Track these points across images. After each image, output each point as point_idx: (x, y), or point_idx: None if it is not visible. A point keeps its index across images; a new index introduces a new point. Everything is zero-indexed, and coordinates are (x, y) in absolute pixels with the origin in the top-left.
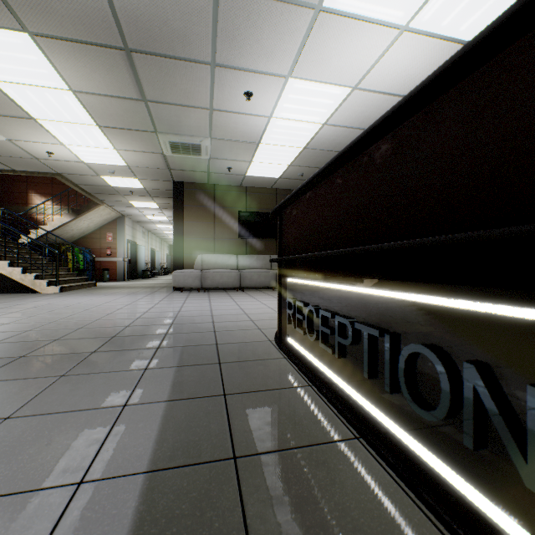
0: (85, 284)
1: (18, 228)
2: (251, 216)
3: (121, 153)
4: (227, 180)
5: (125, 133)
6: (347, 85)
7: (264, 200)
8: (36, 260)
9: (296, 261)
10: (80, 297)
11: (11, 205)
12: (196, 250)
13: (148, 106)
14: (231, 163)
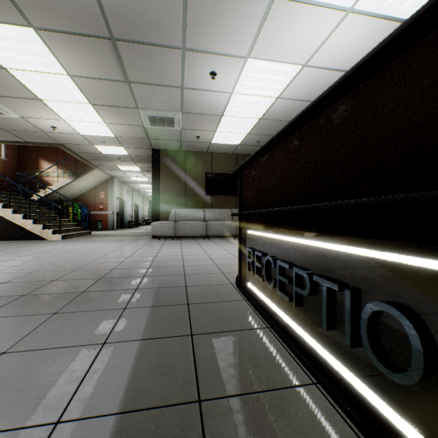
0: (82, 233)
1: (31, 188)
2: (215, 176)
3: (110, 126)
4: (196, 147)
5: (113, 109)
6: (298, 63)
7: (226, 163)
8: (44, 213)
9: (255, 215)
10: (77, 243)
11: (26, 169)
12: (170, 205)
13: (130, 86)
14: (199, 133)
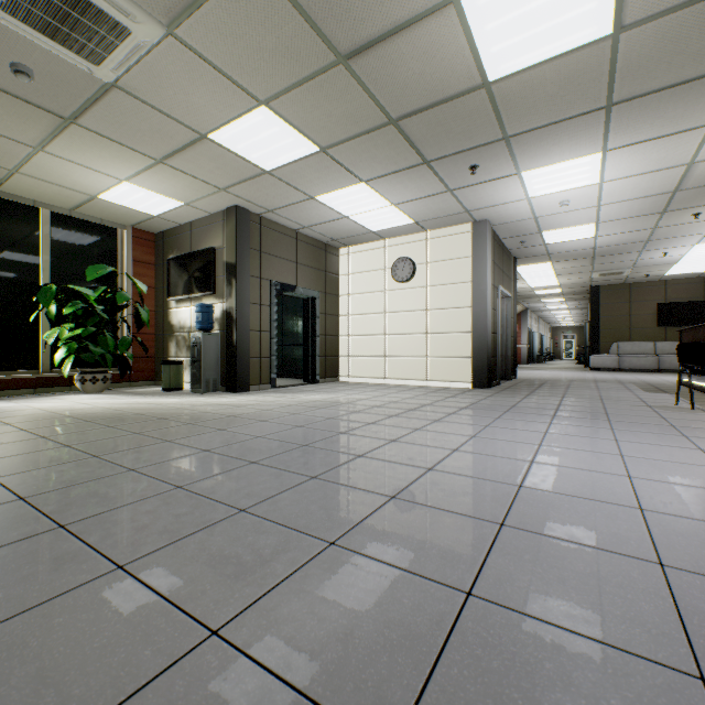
0: None
1: None
2: (670, 306)
3: (559, 281)
4: (643, 280)
5: (570, 275)
6: None
7: (687, 289)
8: None
9: None
10: (530, 371)
11: None
12: (610, 339)
13: (592, 266)
14: (649, 272)
